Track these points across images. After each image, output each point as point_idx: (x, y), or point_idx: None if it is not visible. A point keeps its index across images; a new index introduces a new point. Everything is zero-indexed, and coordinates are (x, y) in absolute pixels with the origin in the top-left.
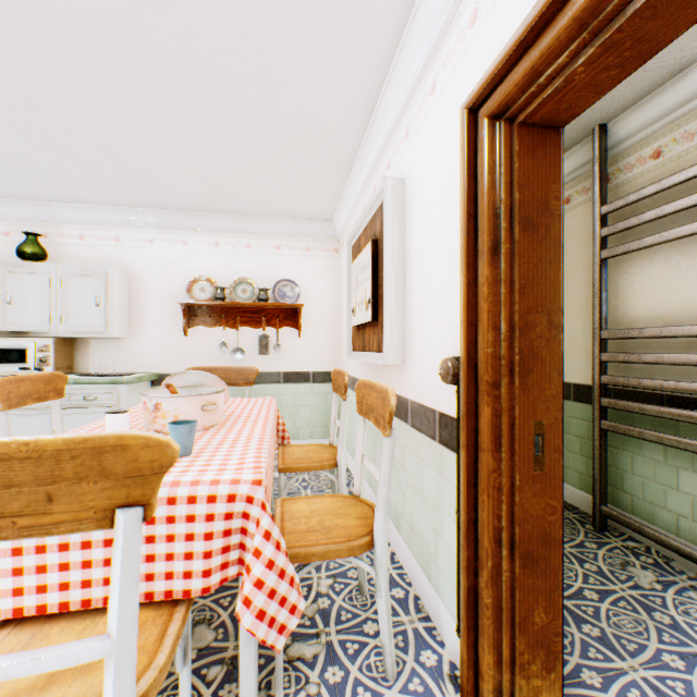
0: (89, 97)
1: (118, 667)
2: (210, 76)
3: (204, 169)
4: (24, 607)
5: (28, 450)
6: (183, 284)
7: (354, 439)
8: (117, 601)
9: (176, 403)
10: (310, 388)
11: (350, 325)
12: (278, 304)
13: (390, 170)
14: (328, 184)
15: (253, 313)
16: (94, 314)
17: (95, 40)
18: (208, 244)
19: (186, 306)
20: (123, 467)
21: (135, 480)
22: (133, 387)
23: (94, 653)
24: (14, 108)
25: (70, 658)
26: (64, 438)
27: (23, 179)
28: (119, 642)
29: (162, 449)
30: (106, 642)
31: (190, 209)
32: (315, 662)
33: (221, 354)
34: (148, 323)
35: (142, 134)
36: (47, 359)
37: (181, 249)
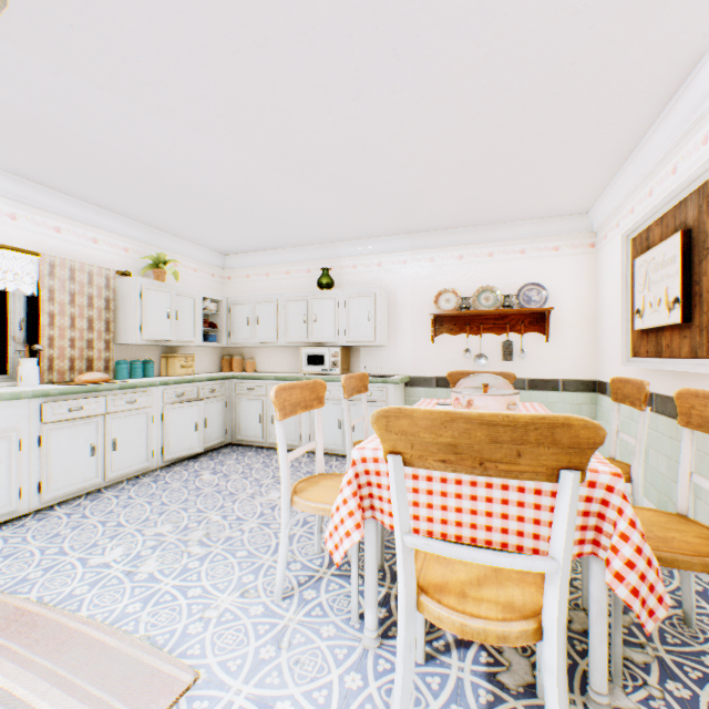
0: (391, 159)
1: (560, 582)
2: (497, 111)
3: (462, 191)
4: (433, 531)
5: (507, 420)
6: (430, 297)
7: (627, 457)
8: (562, 535)
9: (486, 401)
10: (559, 396)
11: (626, 328)
12: (524, 309)
13: (708, 145)
14: (594, 176)
15: (495, 319)
16: (366, 327)
17: (411, 116)
18: (452, 258)
19: (433, 316)
20: (566, 440)
21: (573, 451)
22: (395, 386)
23: (544, 567)
24: (339, 181)
25: (529, 564)
26: (529, 415)
27: (325, 229)
28: (562, 564)
29: (595, 430)
30: (553, 561)
31: (437, 229)
32: (647, 669)
33: (464, 360)
34: (402, 333)
35: (420, 176)
36: (336, 363)
37: (428, 266)
